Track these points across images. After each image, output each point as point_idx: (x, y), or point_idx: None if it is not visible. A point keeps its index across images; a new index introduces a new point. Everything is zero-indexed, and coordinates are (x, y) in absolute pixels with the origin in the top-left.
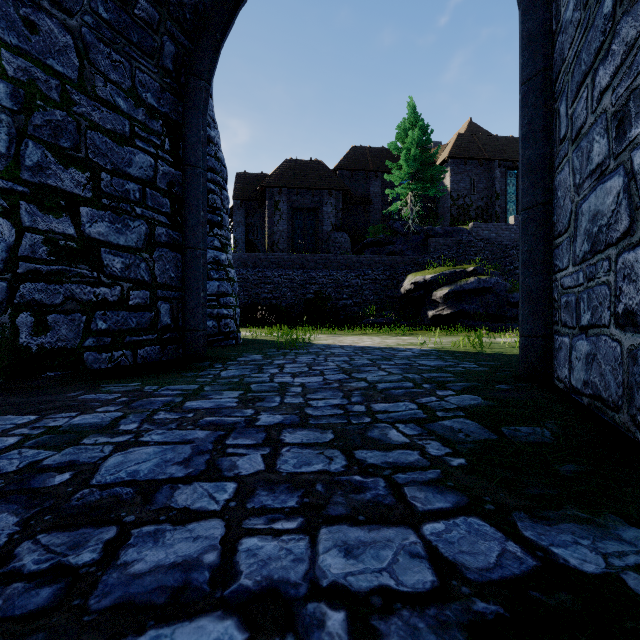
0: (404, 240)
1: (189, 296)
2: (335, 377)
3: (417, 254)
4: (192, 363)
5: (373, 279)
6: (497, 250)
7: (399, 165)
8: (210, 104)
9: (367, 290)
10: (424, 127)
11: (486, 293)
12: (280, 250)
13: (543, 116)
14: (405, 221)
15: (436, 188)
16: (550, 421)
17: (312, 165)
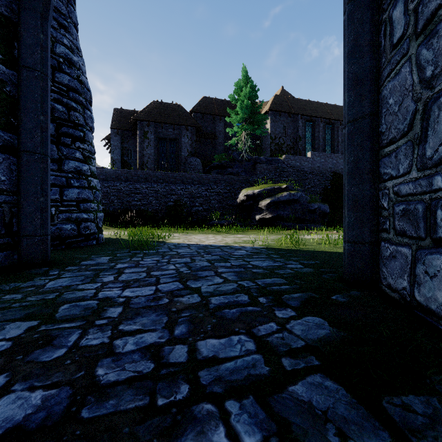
0: (239, 165)
1: (25, 200)
2: (168, 287)
3: (248, 175)
4: (26, 270)
5: (218, 192)
6: (300, 174)
7: (236, 111)
8: (74, 33)
9: (213, 200)
10: (253, 86)
11: (294, 203)
12: (148, 169)
13: (370, 30)
14: (240, 151)
15: (261, 129)
16: (437, 377)
17: (173, 107)
